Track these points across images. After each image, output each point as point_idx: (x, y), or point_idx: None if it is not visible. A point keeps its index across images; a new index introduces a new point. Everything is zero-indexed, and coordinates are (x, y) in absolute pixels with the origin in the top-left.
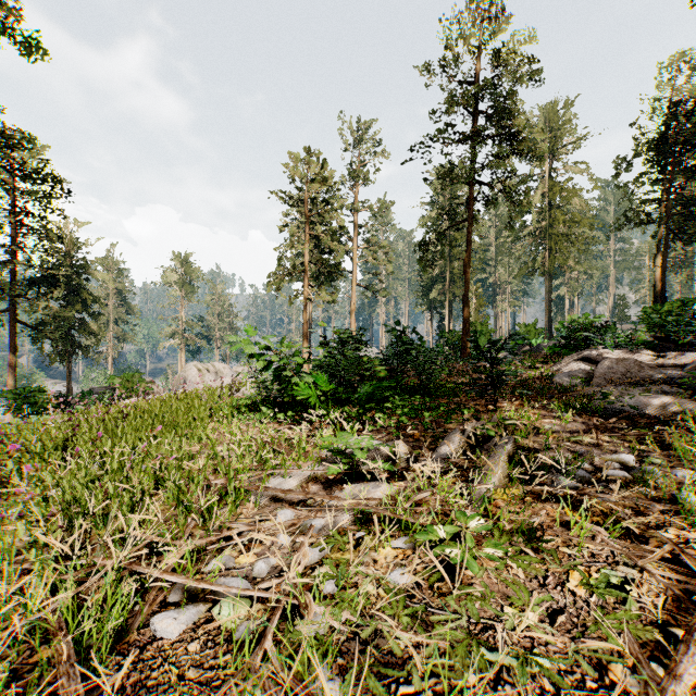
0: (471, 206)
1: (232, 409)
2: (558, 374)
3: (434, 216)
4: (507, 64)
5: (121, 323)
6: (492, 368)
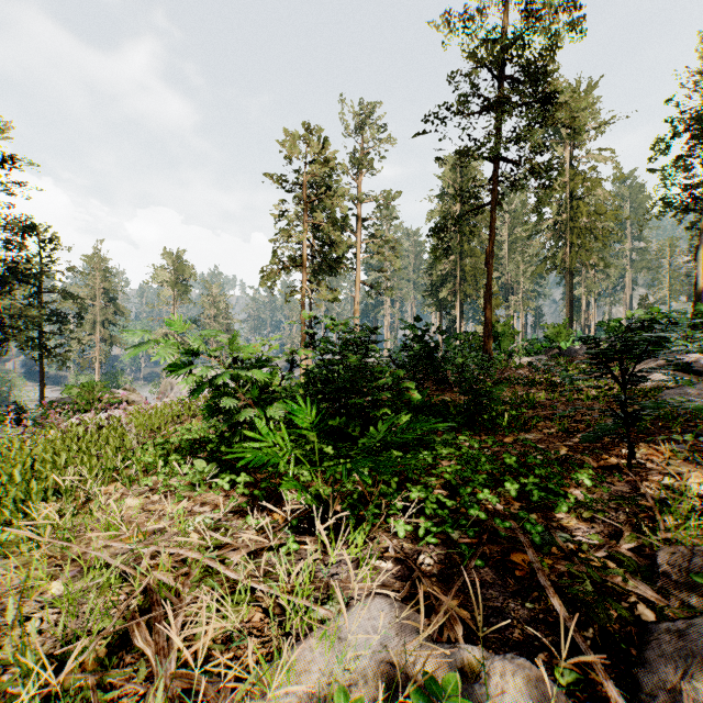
0: (494, 186)
1: (153, 457)
2: (666, 391)
3: (444, 210)
4: (539, 16)
5: (108, 325)
6: (624, 390)
